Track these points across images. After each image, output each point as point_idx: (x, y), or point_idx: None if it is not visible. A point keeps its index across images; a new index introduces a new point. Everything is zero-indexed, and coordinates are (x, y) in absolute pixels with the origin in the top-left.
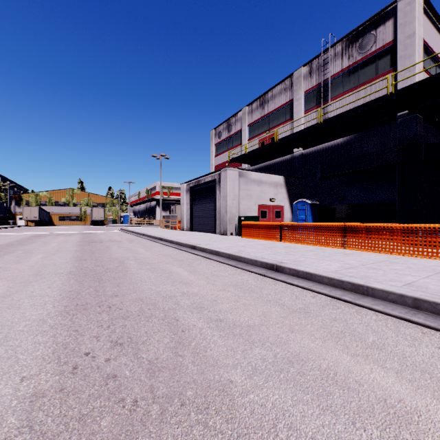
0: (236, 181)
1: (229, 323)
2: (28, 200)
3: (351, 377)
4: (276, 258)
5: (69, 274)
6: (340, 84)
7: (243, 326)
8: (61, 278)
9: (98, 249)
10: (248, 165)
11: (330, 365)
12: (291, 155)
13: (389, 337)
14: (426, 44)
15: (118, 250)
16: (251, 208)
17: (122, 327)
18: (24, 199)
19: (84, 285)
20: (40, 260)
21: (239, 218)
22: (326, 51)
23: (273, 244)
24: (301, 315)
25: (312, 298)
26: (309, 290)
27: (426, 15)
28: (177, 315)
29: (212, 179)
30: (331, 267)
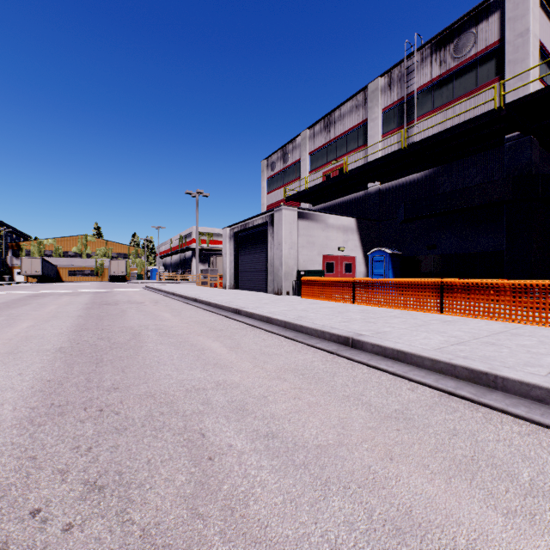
0: (294, 225)
1: (286, 441)
2: (29, 250)
3: None
4: (351, 327)
5: (58, 352)
6: (429, 98)
7: (310, 448)
8: (43, 359)
9: (109, 314)
10: (309, 204)
11: (472, 539)
12: (365, 192)
13: None
14: (542, 45)
15: (136, 315)
16: (313, 260)
17: (111, 450)
18: (24, 248)
19: (73, 370)
20: (25, 331)
21: (298, 272)
22: (411, 56)
23: (344, 307)
24: (400, 425)
25: (411, 392)
26: (403, 378)
27: (542, 8)
28: (203, 424)
29: (263, 222)
30: (431, 342)
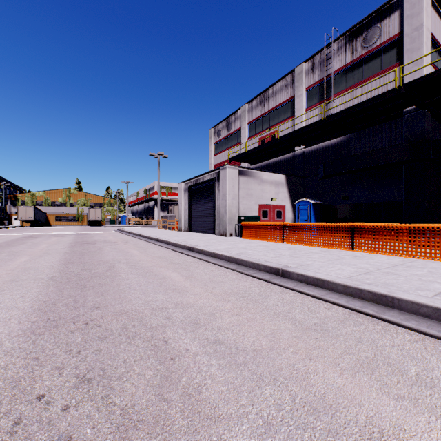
0: (235, 180)
1: (230, 346)
2: (24, 200)
3: (405, 438)
4: (281, 261)
5: (50, 280)
6: (343, 79)
7: (248, 351)
8: (39, 285)
9: (89, 251)
10: (248, 164)
11: (370, 416)
12: (293, 154)
13: (435, 368)
14: (433, 37)
15: (111, 252)
16: (251, 208)
17: (96, 353)
18: (20, 199)
19: (63, 294)
20: (23, 264)
21: (239, 218)
22: (329, 45)
23: (276, 245)
24: (318, 335)
25: (327, 311)
26: (321, 300)
27: (433, 7)
28: (166, 334)
29: (211, 178)
30: (343, 272)
